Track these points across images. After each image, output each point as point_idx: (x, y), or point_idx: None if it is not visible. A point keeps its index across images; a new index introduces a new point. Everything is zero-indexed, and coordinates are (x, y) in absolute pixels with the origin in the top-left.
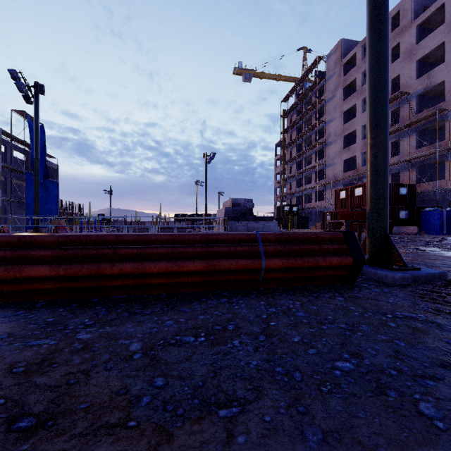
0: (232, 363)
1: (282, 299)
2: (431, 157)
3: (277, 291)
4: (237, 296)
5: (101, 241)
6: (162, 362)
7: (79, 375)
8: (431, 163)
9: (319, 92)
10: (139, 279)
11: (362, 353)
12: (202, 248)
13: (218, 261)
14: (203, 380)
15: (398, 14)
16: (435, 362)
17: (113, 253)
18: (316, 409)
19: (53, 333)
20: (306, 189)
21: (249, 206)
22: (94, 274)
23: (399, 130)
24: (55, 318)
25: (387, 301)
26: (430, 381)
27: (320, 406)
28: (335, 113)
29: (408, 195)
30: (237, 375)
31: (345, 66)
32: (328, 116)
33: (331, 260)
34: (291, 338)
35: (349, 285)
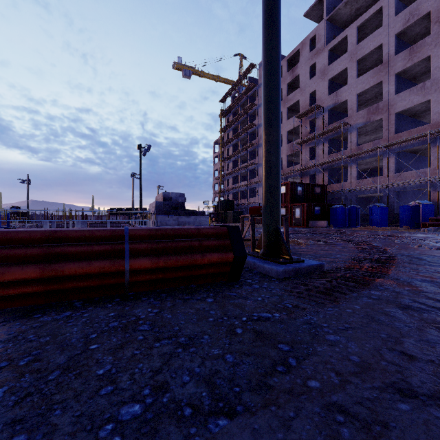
0: None
1: (143, 306)
2: (338, 162)
3: (148, 295)
4: (89, 306)
5: None
6: None
7: None
8: (339, 168)
9: (253, 97)
10: None
11: (171, 382)
12: (41, 249)
13: (61, 264)
14: None
15: (315, 38)
16: (249, 383)
17: None
18: None
19: None
20: (241, 186)
21: (181, 200)
22: None
23: (315, 138)
24: None
25: (256, 299)
26: (223, 420)
27: None
28: None
29: (321, 194)
30: None
31: None
32: (260, 120)
33: (210, 257)
34: (96, 370)
35: (234, 281)
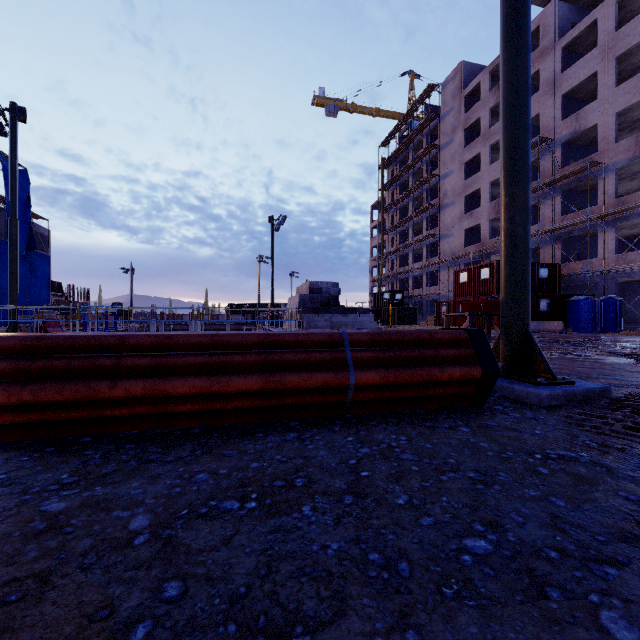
0: (298, 549)
1: (381, 432)
2: (580, 227)
3: (373, 419)
4: (312, 428)
5: (95, 346)
6: (181, 550)
7: (29, 584)
8: (580, 236)
9: (431, 135)
10: (157, 405)
11: (503, 521)
12: (259, 355)
13: (282, 375)
14: (247, 584)
15: (537, 31)
16: (613, 533)
17: (114, 365)
18: (435, 634)
19: (1, 502)
20: (414, 269)
21: (334, 292)
22: (82, 399)
23: (539, 190)
24: (11, 474)
25: (533, 432)
26: (610, 568)
27: (443, 626)
28: (453, 164)
29: (550, 279)
30: (306, 570)
31: (467, 100)
32: (444, 168)
33: (451, 372)
34: (393, 499)
35: (476, 407)
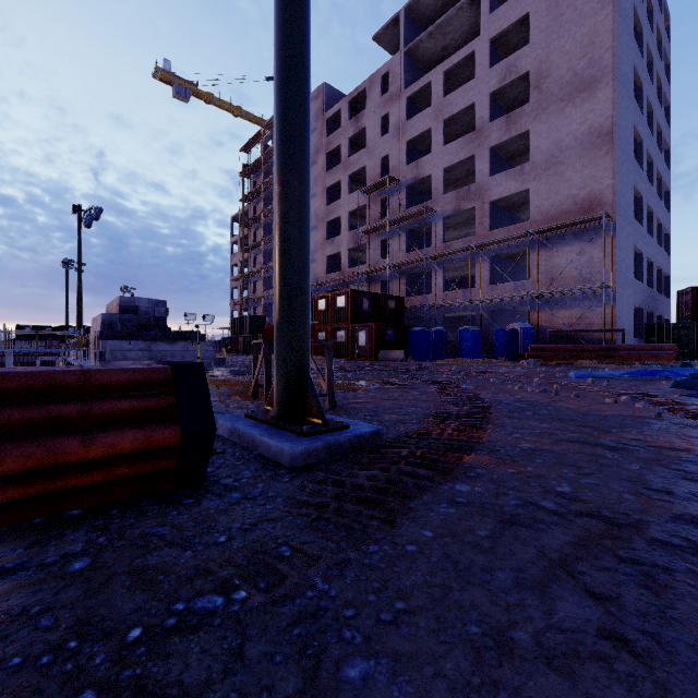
0: None
1: None
2: (420, 265)
3: None
4: None
5: None
6: None
7: None
8: (420, 273)
9: None
10: None
11: None
12: None
13: None
14: None
15: (388, 76)
16: None
17: None
18: None
19: None
20: None
21: (159, 313)
22: None
23: (389, 226)
24: None
25: (214, 541)
26: None
27: None
28: (317, 186)
29: (397, 310)
30: None
31: (329, 123)
32: None
33: (113, 441)
34: None
35: (190, 487)
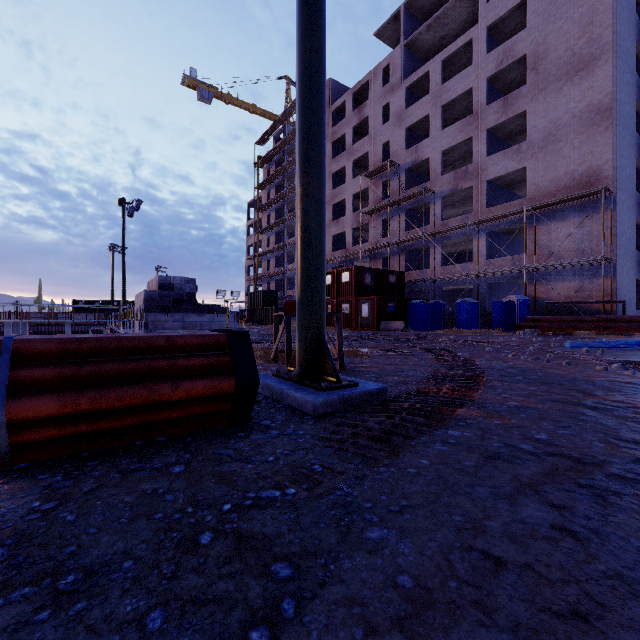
0: None
1: (26, 496)
2: (419, 242)
3: (57, 467)
4: None
5: None
6: None
7: None
8: (419, 249)
9: None
10: None
11: None
12: None
13: None
14: None
15: (389, 68)
16: None
17: None
18: None
19: None
20: (288, 270)
21: (190, 289)
22: None
23: (390, 207)
24: None
25: (265, 459)
26: None
27: None
28: None
29: (397, 284)
30: None
31: (334, 115)
32: None
33: (190, 387)
34: None
35: (239, 425)
